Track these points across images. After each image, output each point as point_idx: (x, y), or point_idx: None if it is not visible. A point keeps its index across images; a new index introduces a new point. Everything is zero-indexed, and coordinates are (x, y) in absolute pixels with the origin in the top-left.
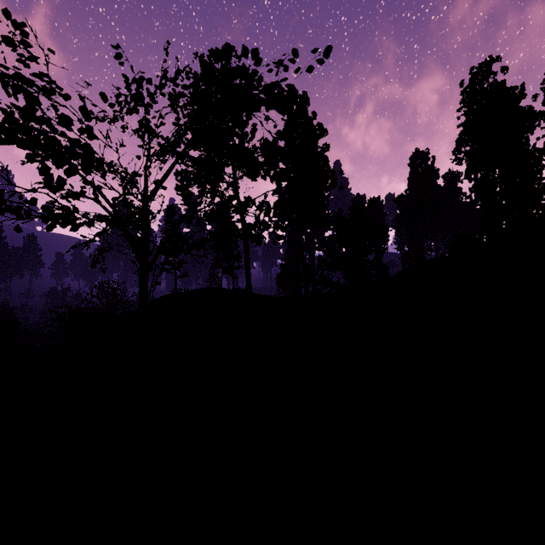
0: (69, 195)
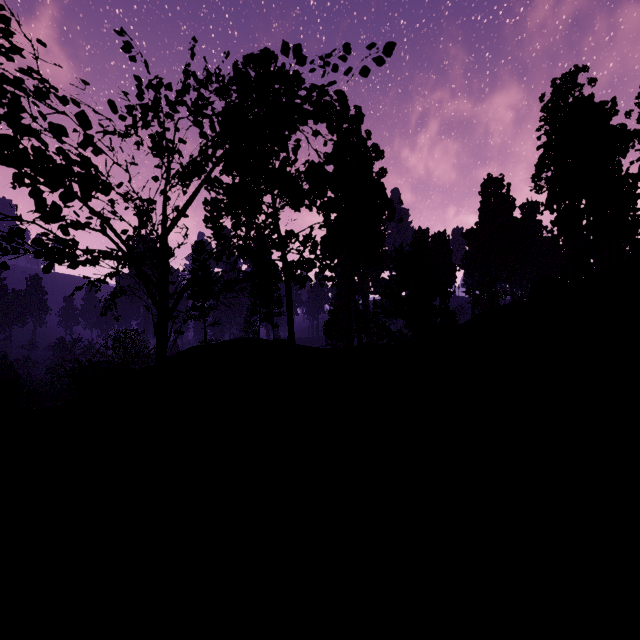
0: (71, 226)
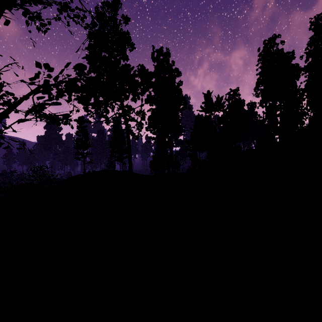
0: None
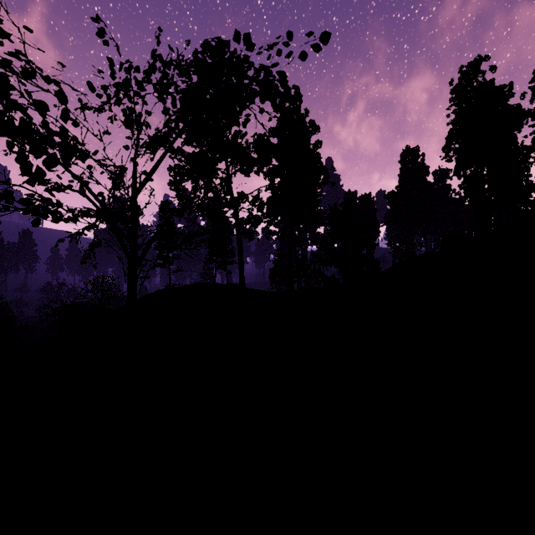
0: (55, 188)
